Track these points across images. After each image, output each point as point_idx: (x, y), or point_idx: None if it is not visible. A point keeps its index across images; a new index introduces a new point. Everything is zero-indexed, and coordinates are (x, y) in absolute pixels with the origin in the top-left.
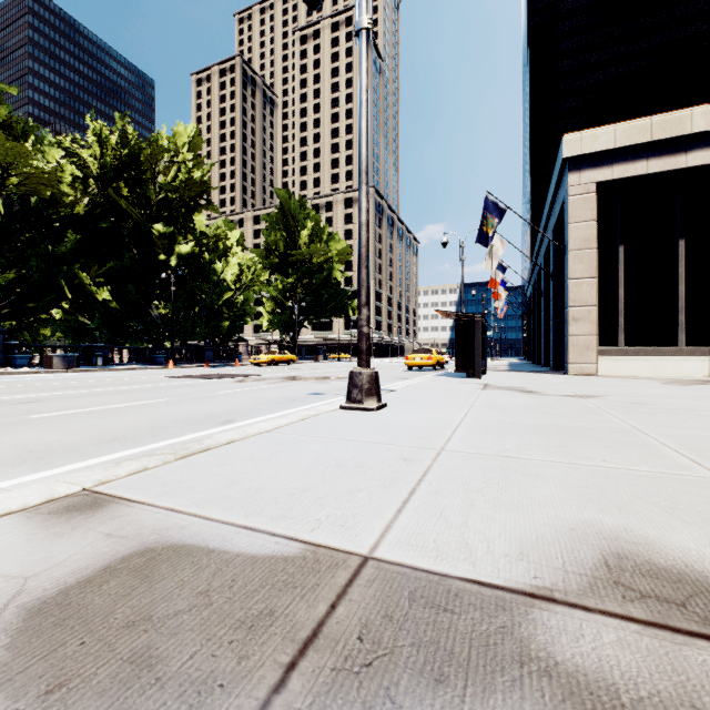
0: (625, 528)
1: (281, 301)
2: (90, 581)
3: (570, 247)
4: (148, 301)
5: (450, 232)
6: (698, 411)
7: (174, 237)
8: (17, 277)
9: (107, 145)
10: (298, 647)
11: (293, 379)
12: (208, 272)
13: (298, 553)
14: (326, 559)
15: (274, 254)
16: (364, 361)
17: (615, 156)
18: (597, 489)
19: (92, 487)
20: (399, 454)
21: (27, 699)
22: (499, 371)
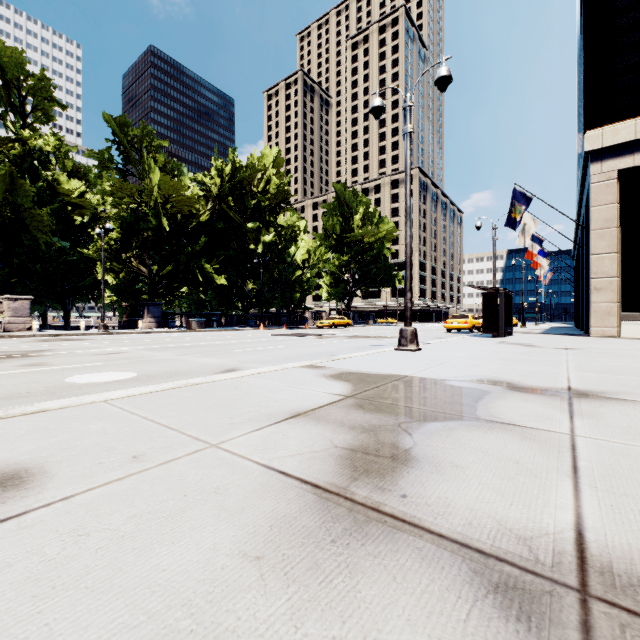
0: (497, 376)
1: (337, 275)
2: (338, 374)
3: (592, 227)
4: (243, 280)
5: (484, 217)
6: (637, 356)
7: (260, 231)
8: (172, 269)
9: (222, 174)
10: (393, 380)
11: (355, 337)
12: (283, 256)
13: (389, 374)
14: (397, 375)
15: (332, 237)
16: (408, 323)
17: (636, 146)
18: (502, 371)
19: (311, 364)
20: (424, 363)
21: (345, 380)
22: (529, 333)
